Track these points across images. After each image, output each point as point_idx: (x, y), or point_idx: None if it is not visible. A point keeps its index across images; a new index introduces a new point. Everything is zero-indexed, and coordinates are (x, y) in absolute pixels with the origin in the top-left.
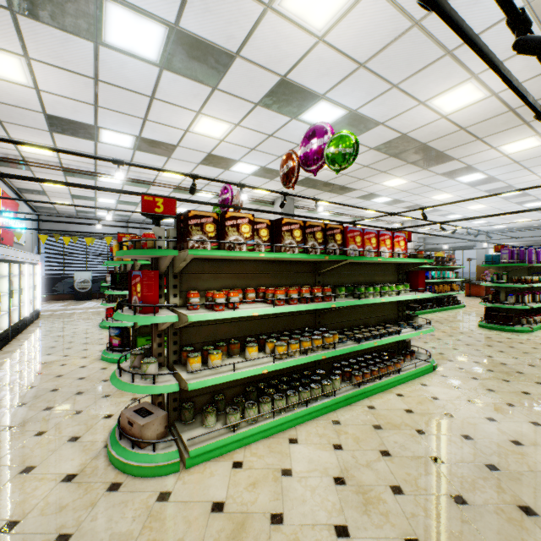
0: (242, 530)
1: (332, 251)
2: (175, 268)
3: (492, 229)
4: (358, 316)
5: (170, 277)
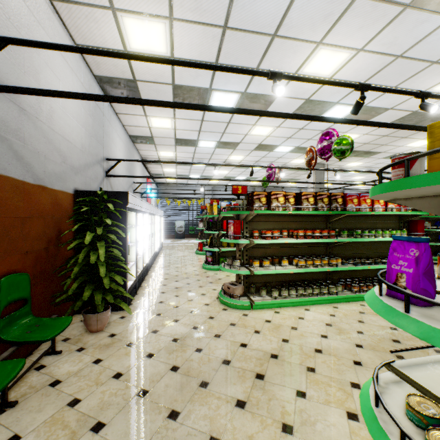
0: (278, 328)
1: (335, 209)
2: (246, 219)
3: None
4: (361, 251)
5: (244, 223)
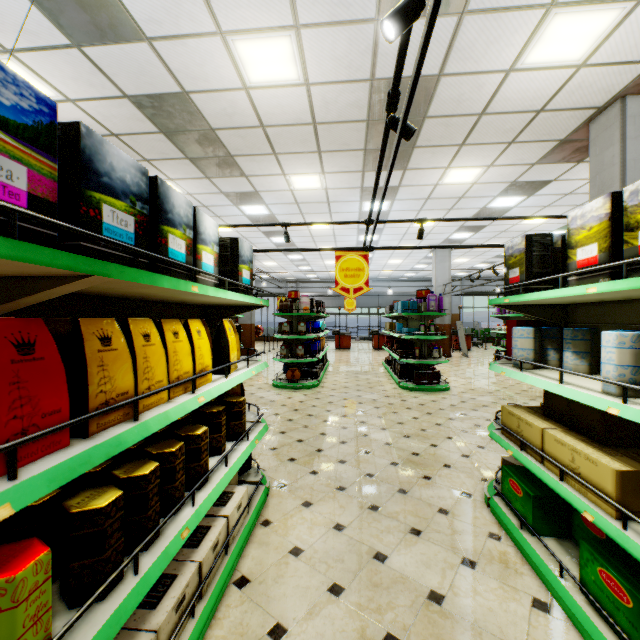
0: None
1: None
2: None
3: (303, 278)
4: None
5: None
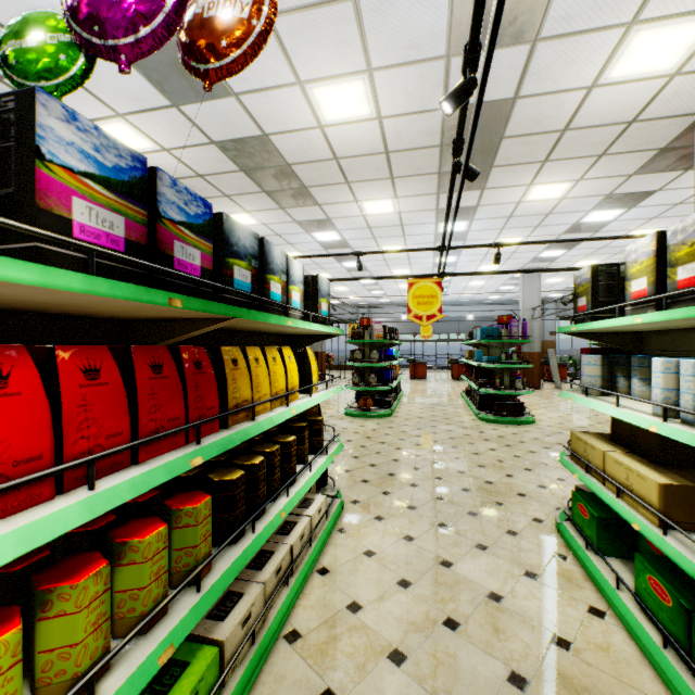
0: None
1: None
2: None
3: (376, 302)
4: None
5: None
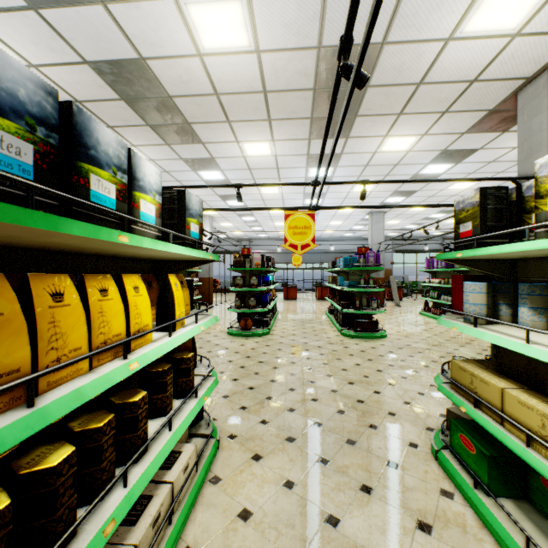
0: None
1: None
2: None
3: (256, 237)
4: None
5: None
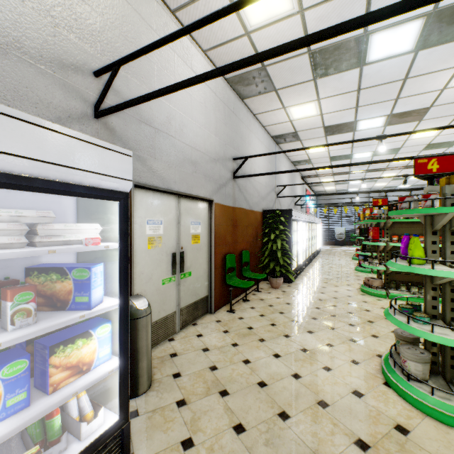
0: None
1: None
2: (386, 226)
3: None
4: None
5: (384, 230)
